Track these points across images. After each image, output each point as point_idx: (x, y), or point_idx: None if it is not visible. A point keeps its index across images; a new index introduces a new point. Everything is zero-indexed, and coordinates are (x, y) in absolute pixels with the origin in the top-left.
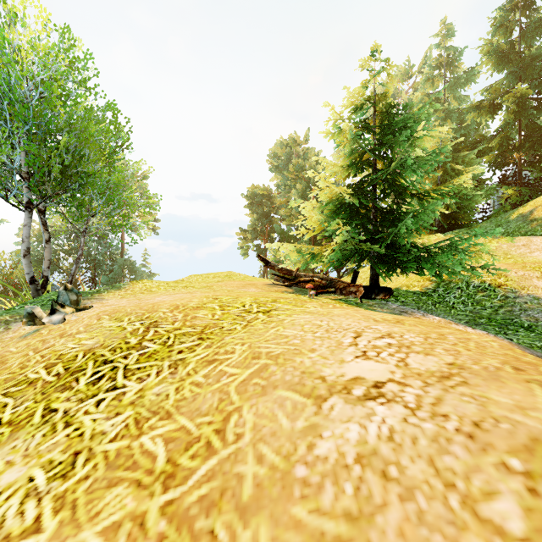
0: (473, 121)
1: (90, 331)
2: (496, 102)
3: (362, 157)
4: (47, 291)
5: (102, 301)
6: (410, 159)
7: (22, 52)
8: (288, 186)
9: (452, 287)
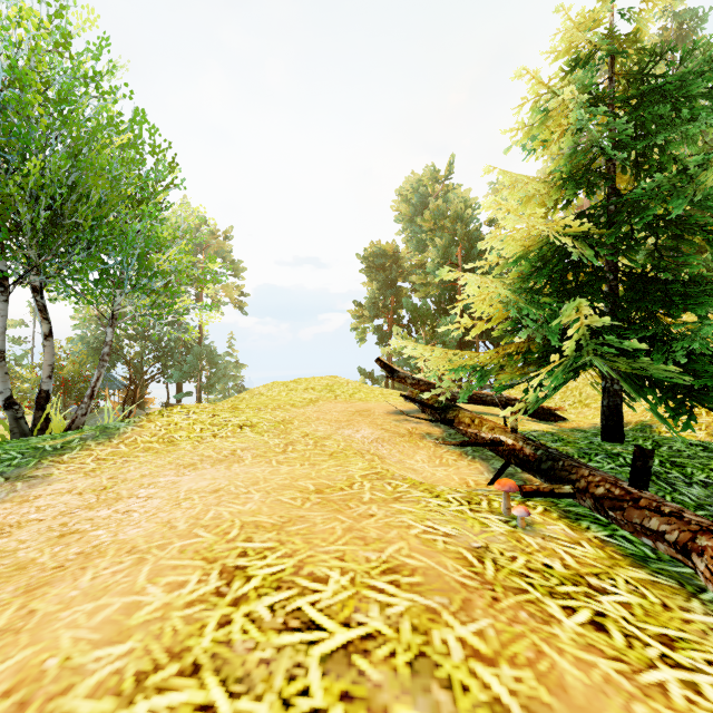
0: None
1: None
2: None
3: (587, 168)
4: (48, 414)
5: (35, 488)
6: None
7: None
8: (422, 242)
9: None
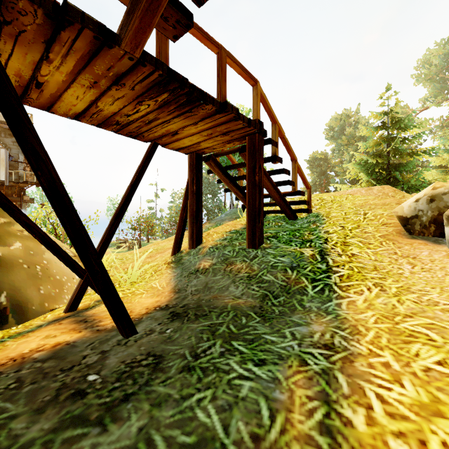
0: None
1: None
2: None
3: (380, 140)
4: None
5: None
6: (398, 142)
7: None
8: (341, 150)
9: None
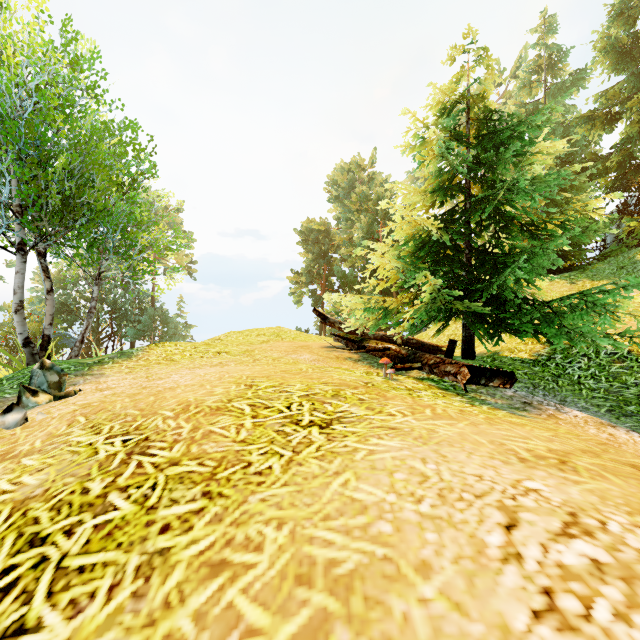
0: (582, 136)
1: (45, 451)
2: (614, 110)
3: (451, 180)
4: (49, 354)
5: (100, 378)
6: (523, 180)
7: (6, 49)
8: (350, 220)
9: (575, 354)
